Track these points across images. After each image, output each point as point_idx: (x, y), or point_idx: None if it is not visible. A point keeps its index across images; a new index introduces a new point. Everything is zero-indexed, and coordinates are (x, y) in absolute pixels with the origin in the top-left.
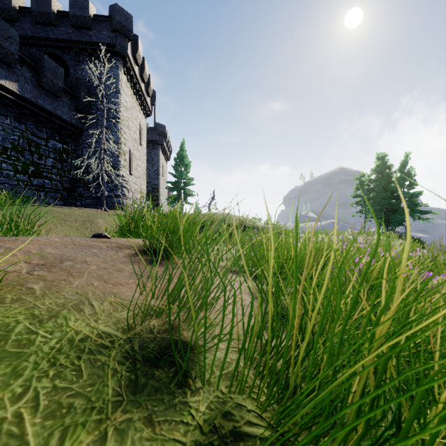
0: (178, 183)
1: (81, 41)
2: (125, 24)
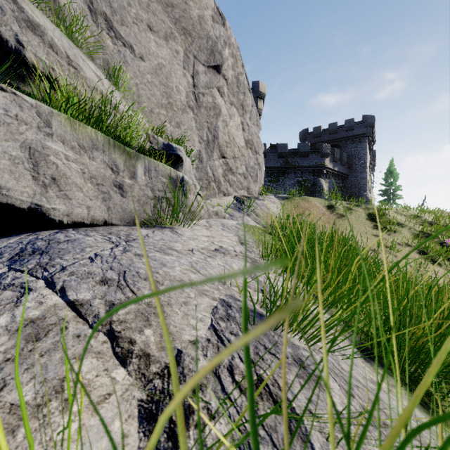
0: (387, 190)
1: (349, 136)
2: (371, 122)
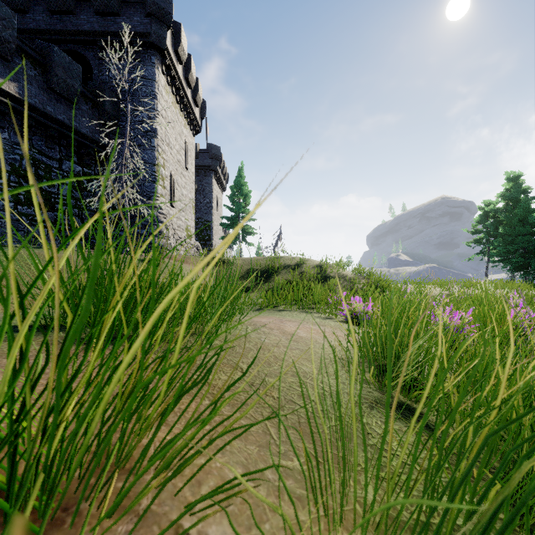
0: (235, 218)
1: (107, 32)
2: (163, 5)
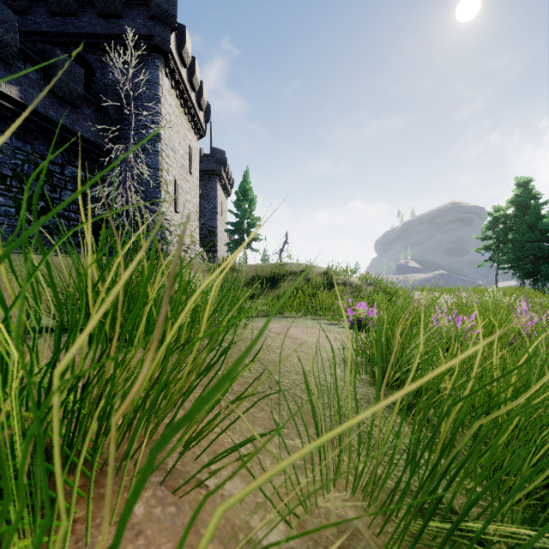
0: (240, 224)
1: (110, 34)
2: (167, 8)
